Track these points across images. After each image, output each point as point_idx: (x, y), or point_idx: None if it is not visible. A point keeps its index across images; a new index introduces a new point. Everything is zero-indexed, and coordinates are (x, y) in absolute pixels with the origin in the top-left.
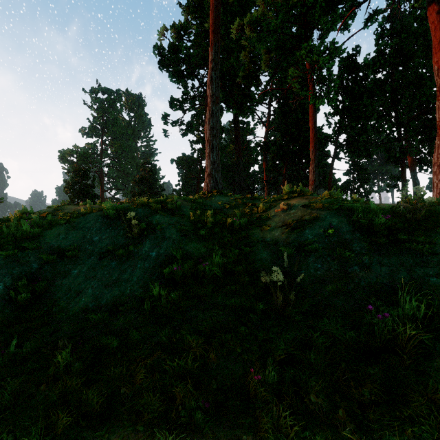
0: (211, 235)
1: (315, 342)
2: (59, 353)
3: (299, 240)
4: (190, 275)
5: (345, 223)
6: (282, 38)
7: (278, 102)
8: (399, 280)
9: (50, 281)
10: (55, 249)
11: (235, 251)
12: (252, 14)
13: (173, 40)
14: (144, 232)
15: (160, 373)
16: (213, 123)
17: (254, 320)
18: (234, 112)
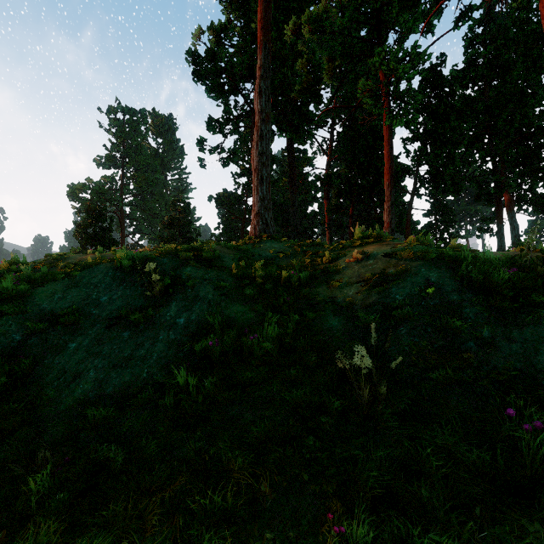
0: (260, 294)
1: (426, 466)
2: (37, 472)
3: (383, 303)
4: (231, 352)
5: (448, 278)
6: (350, 42)
7: (343, 124)
8: (541, 365)
9: (37, 359)
10: (47, 313)
11: (294, 317)
12: (312, 11)
13: (211, 45)
14: (169, 291)
15: (185, 514)
16: (262, 147)
17: (326, 424)
18: (288, 136)
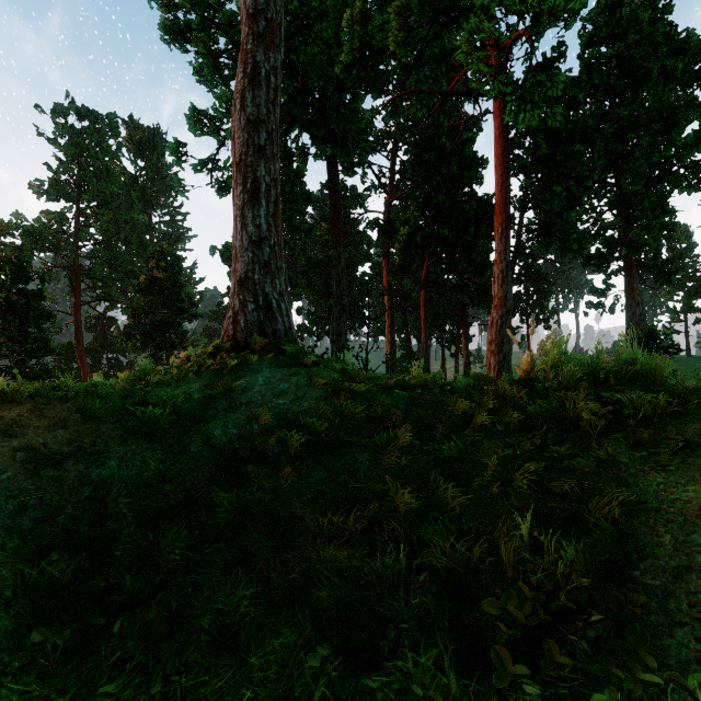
0: None
1: None
2: None
3: None
4: None
5: None
6: None
7: (412, 145)
8: None
9: None
10: None
11: None
12: None
13: None
14: None
15: None
16: (257, 106)
17: None
18: (328, 151)
